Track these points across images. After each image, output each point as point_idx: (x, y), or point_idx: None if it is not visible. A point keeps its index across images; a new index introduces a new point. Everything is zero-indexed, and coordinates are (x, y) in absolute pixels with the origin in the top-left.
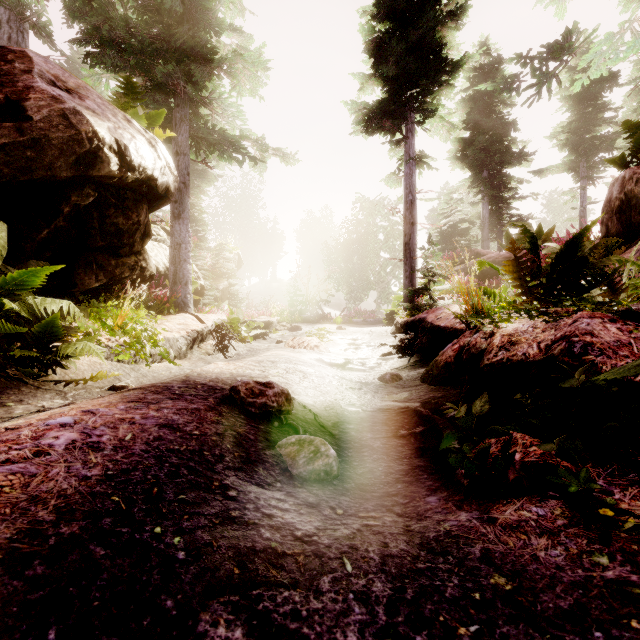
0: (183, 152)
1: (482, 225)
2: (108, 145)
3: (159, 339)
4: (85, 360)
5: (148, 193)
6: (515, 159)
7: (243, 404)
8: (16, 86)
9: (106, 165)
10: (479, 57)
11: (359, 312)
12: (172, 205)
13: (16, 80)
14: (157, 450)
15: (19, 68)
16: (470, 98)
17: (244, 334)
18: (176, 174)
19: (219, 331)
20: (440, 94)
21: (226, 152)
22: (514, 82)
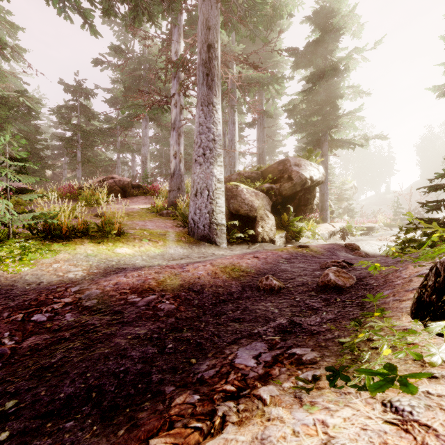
0: (325, 154)
1: None
2: (308, 179)
3: (319, 233)
4: (302, 238)
5: (316, 185)
6: None
7: (347, 247)
8: (289, 171)
9: (307, 184)
10: None
11: None
12: None
13: (288, 169)
14: (332, 248)
15: (288, 165)
16: None
17: (354, 233)
18: (325, 175)
19: (341, 231)
20: None
21: (345, 146)
22: None
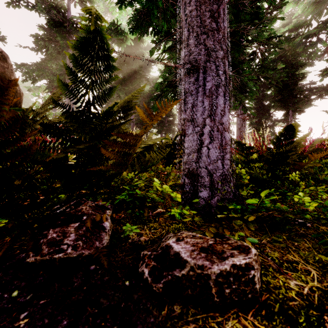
0: None
1: None
2: None
3: None
4: None
5: None
6: None
7: None
8: None
9: None
10: None
11: None
12: None
13: None
14: None
15: None
16: None
17: None
18: None
19: None
20: None
21: None
22: None
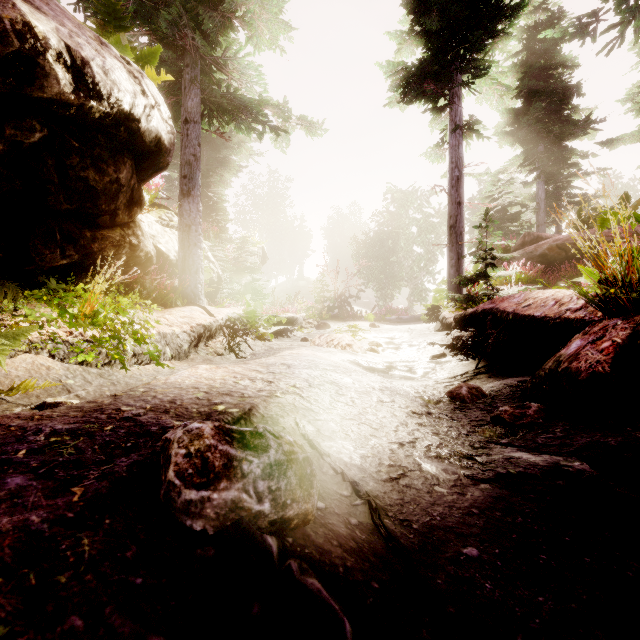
0: (193, 119)
1: (537, 208)
2: (54, 51)
3: (150, 334)
4: (24, 361)
5: (131, 143)
6: (579, 128)
7: (170, 506)
8: None
9: (52, 82)
10: (533, 14)
11: (390, 310)
12: (181, 181)
13: None
14: None
15: None
16: (523, 61)
17: (262, 330)
18: (171, 124)
19: (230, 326)
20: (493, 48)
21: (243, 122)
22: (590, 23)
